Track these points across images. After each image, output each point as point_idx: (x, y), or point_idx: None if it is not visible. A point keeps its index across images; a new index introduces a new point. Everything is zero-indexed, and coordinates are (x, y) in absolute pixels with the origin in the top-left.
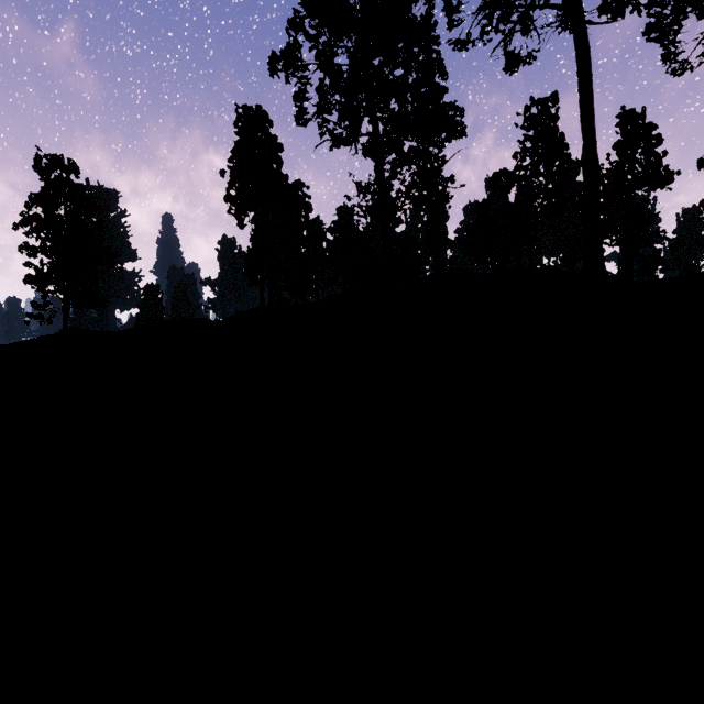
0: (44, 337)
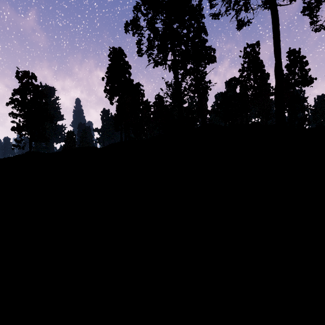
0: (18, 155)
